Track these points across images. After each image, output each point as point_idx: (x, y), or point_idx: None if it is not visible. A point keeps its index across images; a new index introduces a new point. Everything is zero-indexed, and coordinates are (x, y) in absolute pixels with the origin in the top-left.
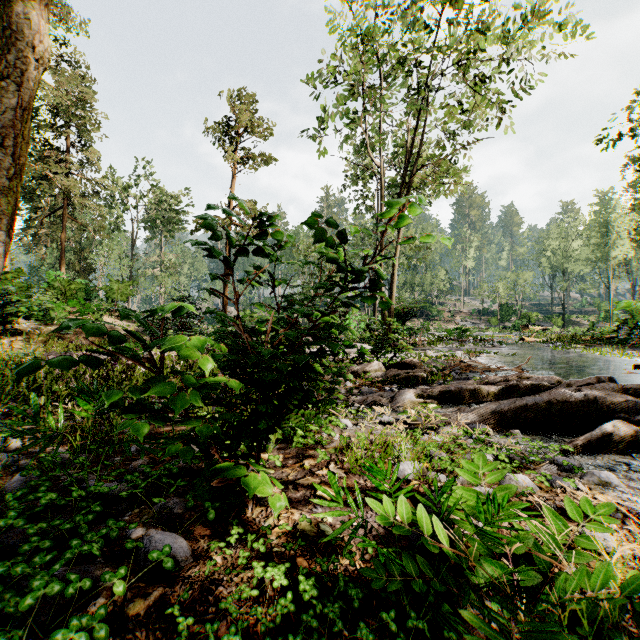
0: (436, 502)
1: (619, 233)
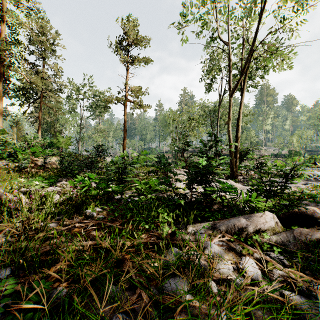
0: None
1: None
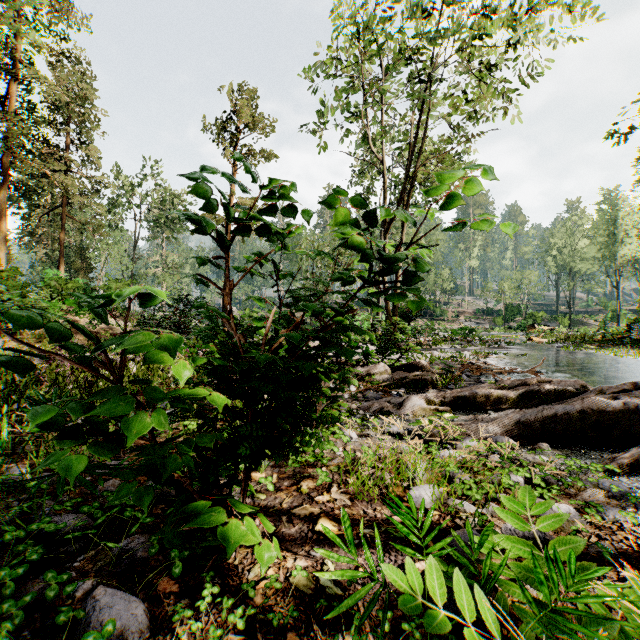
0: (474, 559)
1: (627, 231)
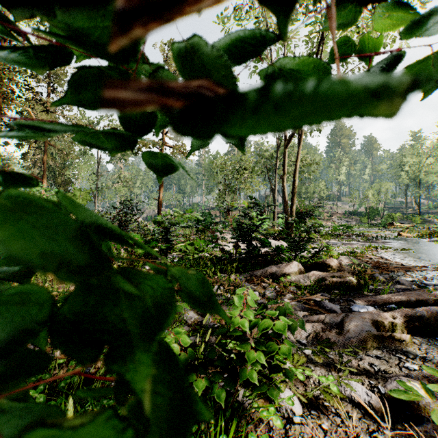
0: None
1: None
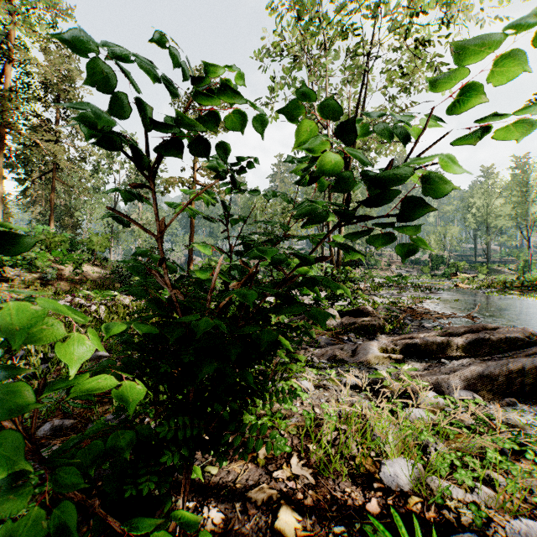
0: None
1: None
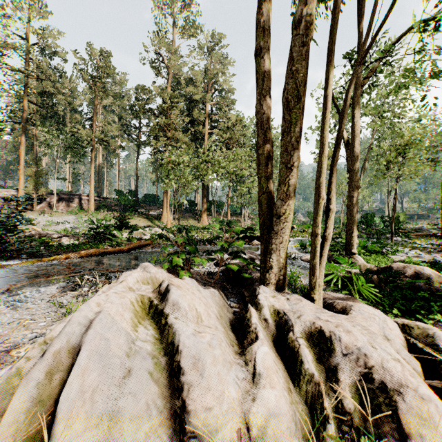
0: None
1: None
